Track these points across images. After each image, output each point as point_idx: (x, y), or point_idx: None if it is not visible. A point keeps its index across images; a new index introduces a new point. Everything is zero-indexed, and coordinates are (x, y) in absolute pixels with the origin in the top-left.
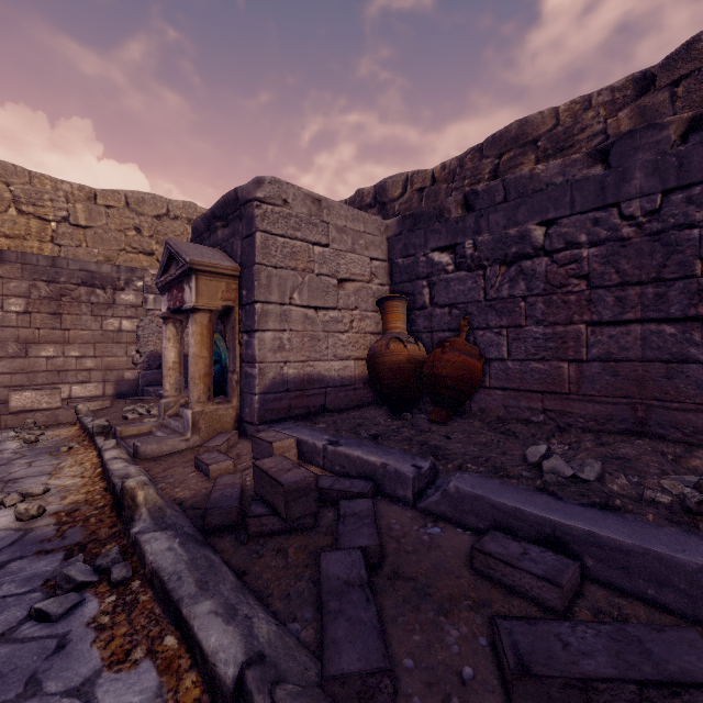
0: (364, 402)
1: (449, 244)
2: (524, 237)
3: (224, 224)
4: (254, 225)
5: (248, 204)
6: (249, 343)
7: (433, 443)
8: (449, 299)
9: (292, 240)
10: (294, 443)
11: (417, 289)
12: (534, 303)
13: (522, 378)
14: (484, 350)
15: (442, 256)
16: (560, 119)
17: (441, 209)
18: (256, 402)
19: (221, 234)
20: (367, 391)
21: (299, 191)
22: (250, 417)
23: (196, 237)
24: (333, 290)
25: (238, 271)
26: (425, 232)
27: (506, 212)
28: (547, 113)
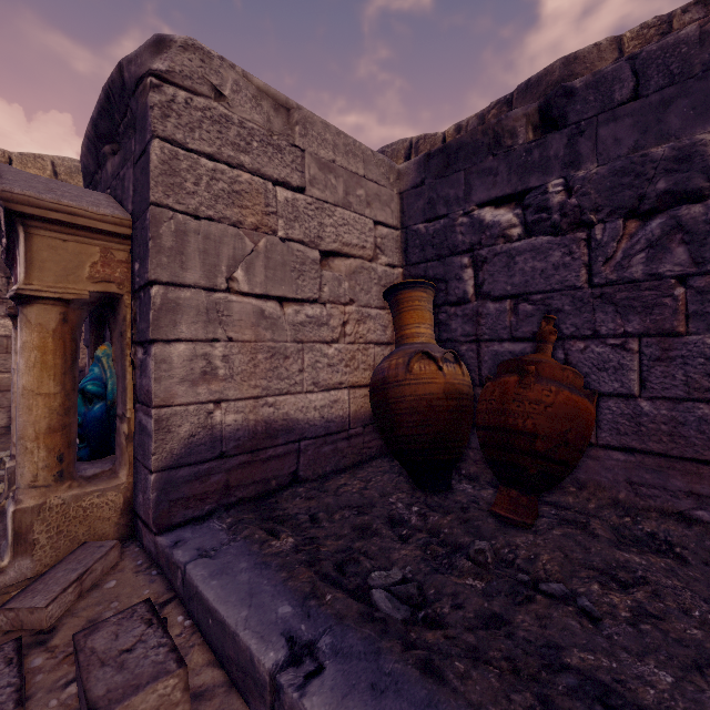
0: (363, 456)
1: (513, 191)
2: (687, 159)
3: (117, 149)
4: (147, 127)
5: (140, 89)
6: (144, 365)
7: (576, 659)
8: (513, 285)
9: (233, 168)
10: (181, 685)
11: (452, 271)
12: (707, 289)
13: (673, 433)
14: (586, 377)
15: (497, 213)
16: (625, 50)
17: (496, 132)
18: (151, 487)
19: (110, 167)
20: (369, 438)
21: (247, 81)
22: (144, 514)
23: (87, 185)
24: (312, 269)
25: (128, 227)
26: (466, 175)
27: (639, 118)
28: (606, 44)
